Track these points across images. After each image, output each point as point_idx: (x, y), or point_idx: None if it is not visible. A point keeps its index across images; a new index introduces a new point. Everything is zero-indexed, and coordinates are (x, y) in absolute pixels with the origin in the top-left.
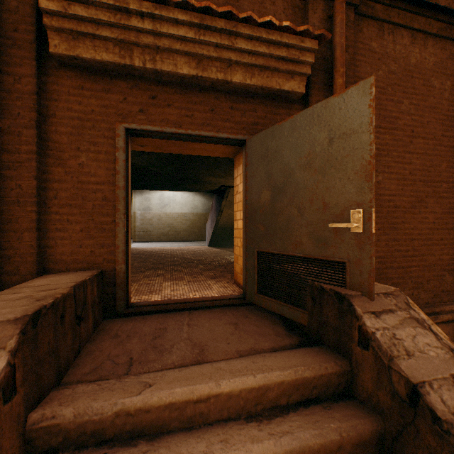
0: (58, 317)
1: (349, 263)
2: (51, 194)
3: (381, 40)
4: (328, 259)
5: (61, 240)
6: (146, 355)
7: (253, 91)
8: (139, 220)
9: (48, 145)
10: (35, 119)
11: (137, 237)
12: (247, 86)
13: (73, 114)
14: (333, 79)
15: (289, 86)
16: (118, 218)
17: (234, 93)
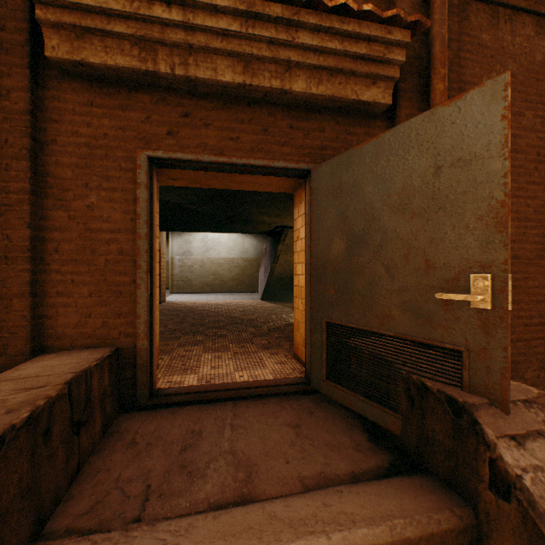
0: (39, 435)
1: (468, 353)
2: (50, 246)
3: (494, 30)
4: (434, 344)
5: (63, 307)
6: (170, 480)
7: (320, 103)
8: (177, 267)
9: (46, 181)
10: (28, 147)
11: (175, 288)
12: (312, 96)
13: (79, 139)
14: (429, 85)
15: (369, 95)
16: (138, 278)
17: (294, 106)
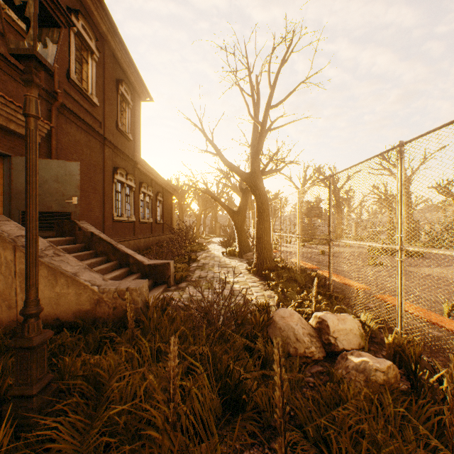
0: None
1: (73, 212)
2: None
3: (67, 125)
4: (65, 212)
5: None
6: None
7: (16, 133)
8: None
9: None
10: None
11: None
12: (16, 131)
13: None
14: (51, 139)
15: None
16: None
17: (4, 129)
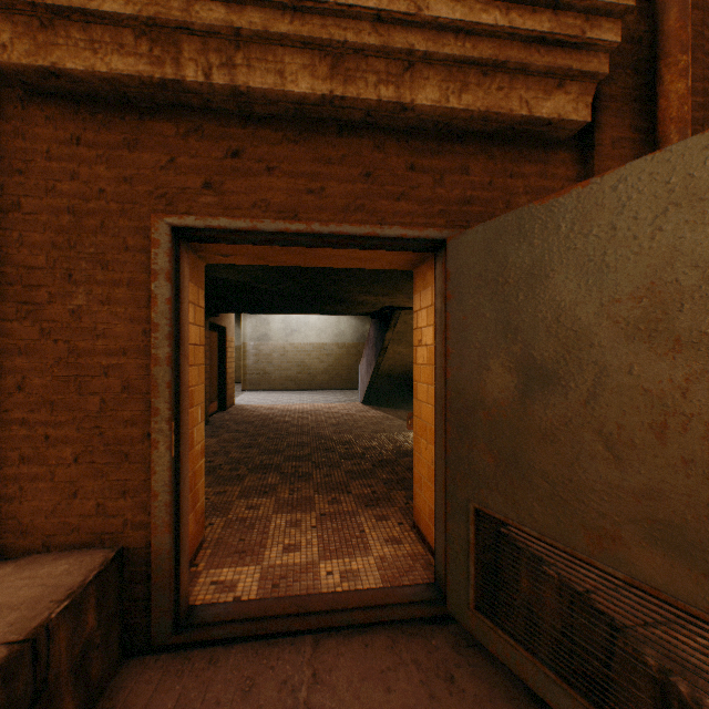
0: None
1: None
2: (10, 380)
3: None
4: None
5: (32, 481)
6: None
7: (463, 125)
8: (251, 356)
9: (4, 271)
10: None
11: (248, 384)
12: (449, 113)
13: (58, 201)
14: (656, 85)
15: (550, 107)
16: (155, 431)
17: (417, 133)
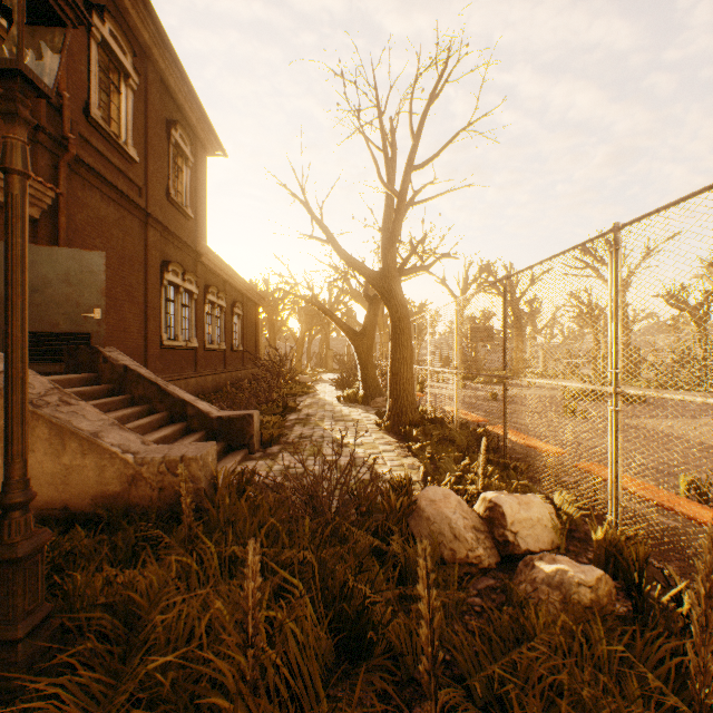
0: None
1: (94, 333)
2: None
3: (85, 192)
4: (81, 333)
5: None
6: None
7: None
8: None
9: None
10: None
11: None
12: None
13: None
14: (59, 215)
15: (30, 211)
16: None
17: None
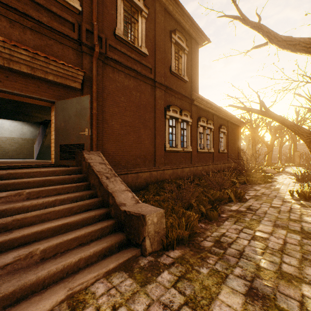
0: None
1: (85, 143)
2: None
3: (114, 74)
4: (81, 143)
5: None
6: None
7: (59, 83)
8: None
9: None
10: None
11: None
12: (55, 81)
13: None
14: (93, 85)
15: (74, 85)
16: None
17: (50, 82)
